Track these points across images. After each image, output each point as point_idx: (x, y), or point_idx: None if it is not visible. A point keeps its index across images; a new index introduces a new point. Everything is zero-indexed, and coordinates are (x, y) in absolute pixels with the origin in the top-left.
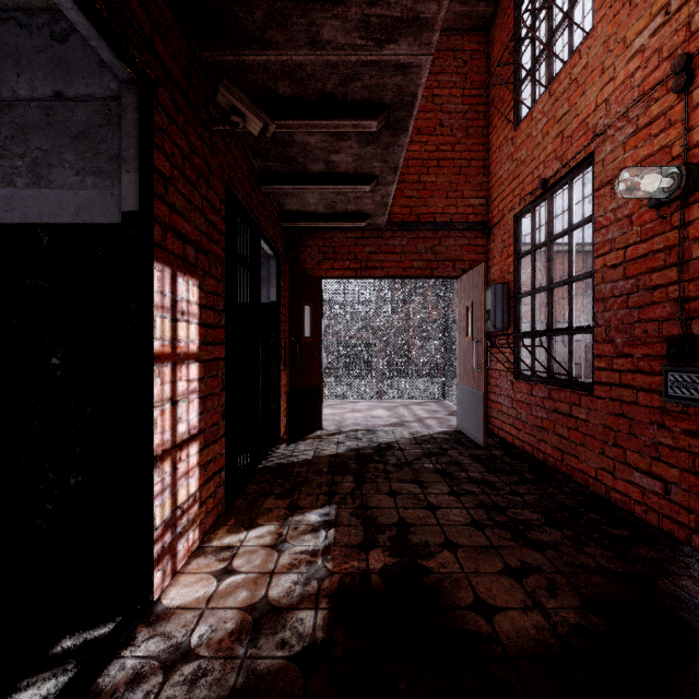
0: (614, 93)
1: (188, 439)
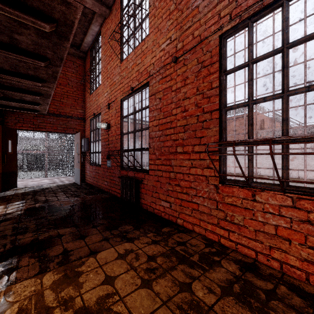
0: (103, 102)
1: None
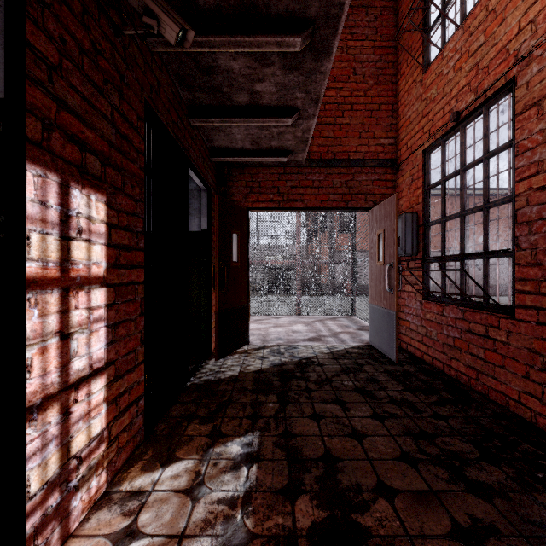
0: (542, 12)
1: (89, 375)
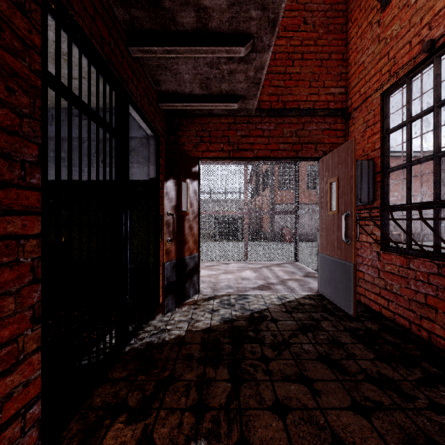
0: None
1: None
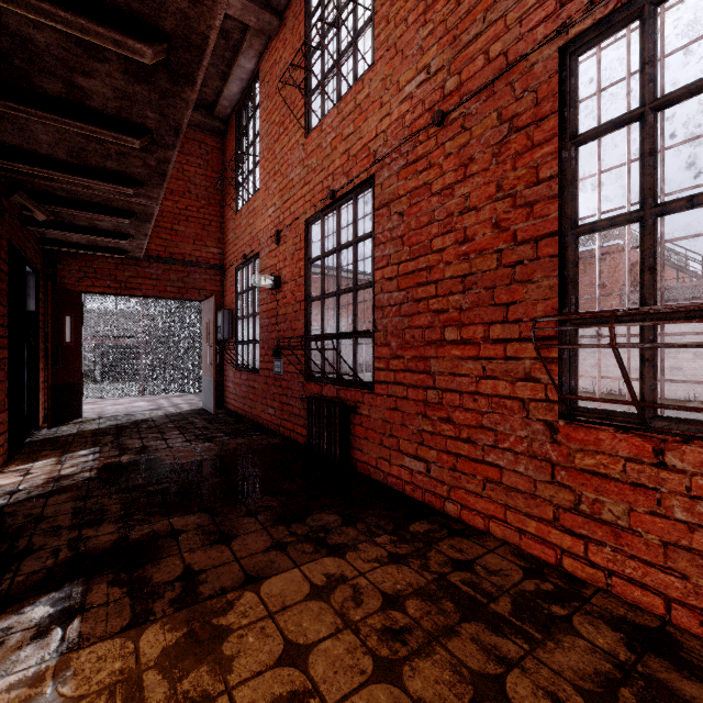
0: (265, 228)
1: None
